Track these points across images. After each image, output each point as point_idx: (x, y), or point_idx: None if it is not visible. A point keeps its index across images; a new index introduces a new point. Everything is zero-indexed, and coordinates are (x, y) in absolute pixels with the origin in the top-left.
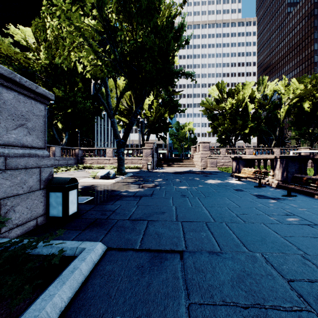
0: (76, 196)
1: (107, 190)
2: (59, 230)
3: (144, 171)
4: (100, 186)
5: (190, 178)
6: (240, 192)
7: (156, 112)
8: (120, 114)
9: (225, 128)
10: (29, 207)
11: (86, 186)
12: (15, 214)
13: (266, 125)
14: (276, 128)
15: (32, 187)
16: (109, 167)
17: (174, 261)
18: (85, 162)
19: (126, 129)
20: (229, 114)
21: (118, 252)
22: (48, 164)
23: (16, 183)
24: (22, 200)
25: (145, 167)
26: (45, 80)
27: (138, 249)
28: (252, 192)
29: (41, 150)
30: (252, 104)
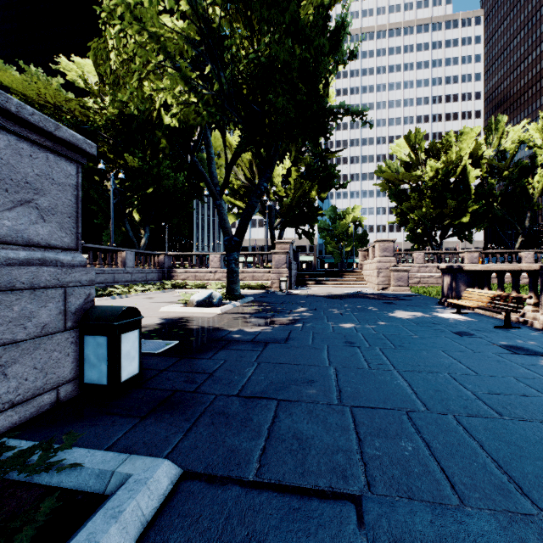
0: (137, 342)
1: (204, 328)
2: (70, 435)
3: (274, 293)
4: (194, 319)
5: (358, 306)
6: (468, 339)
7: (296, 188)
8: (234, 194)
9: (422, 215)
10: (39, 366)
11: (170, 319)
12: (7, 381)
13: (503, 208)
14: (524, 213)
15: (47, 325)
16: (213, 286)
17: (341, 533)
18: (175, 276)
19: (243, 218)
20: (431, 189)
21: (206, 487)
22: (83, 280)
23: (9, 319)
24: (24, 353)
25: (277, 286)
26: (114, 143)
27: (253, 481)
28: (494, 338)
29: (69, 252)
30: (476, 169)
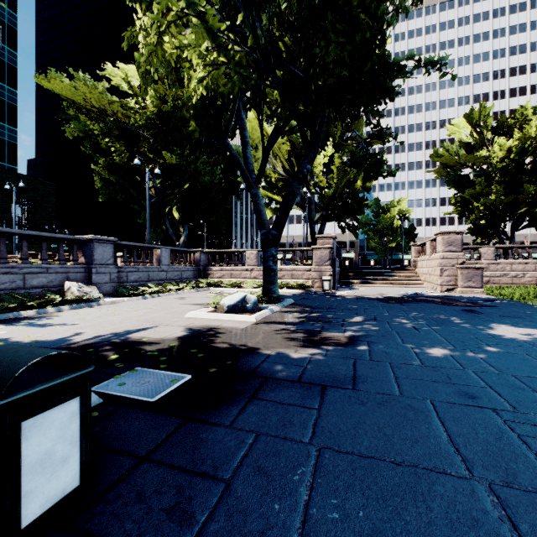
0: (74, 424)
1: (232, 349)
2: None
3: (316, 294)
4: (222, 331)
5: (432, 316)
6: None
7: (339, 178)
8: (272, 188)
9: (491, 202)
10: None
11: (193, 330)
12: None
13: None
14: None
15: None
16: (249, 285)
17: None
18: (211, 274)
19: (282, 208)
20: (501, 172)
21: None
22: None
23: None
24: None
25: (318, 286)
26: (154, 142)
27: None
28: None
29: None
30: None
